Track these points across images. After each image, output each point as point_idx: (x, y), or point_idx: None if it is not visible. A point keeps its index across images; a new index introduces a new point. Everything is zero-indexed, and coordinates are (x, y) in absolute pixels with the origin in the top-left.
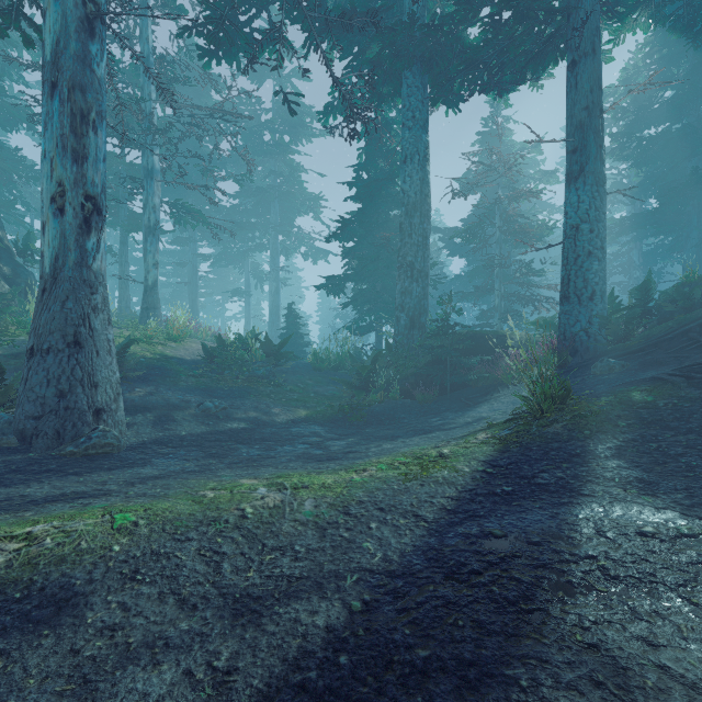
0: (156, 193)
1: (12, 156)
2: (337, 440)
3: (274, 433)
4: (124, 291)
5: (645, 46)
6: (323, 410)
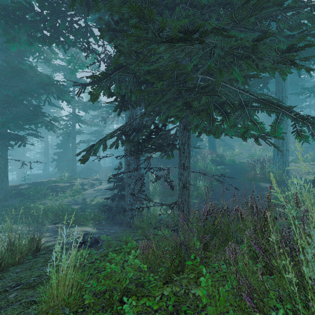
0: None
1: None
2: None
3: None
4: None
5: None
6: None
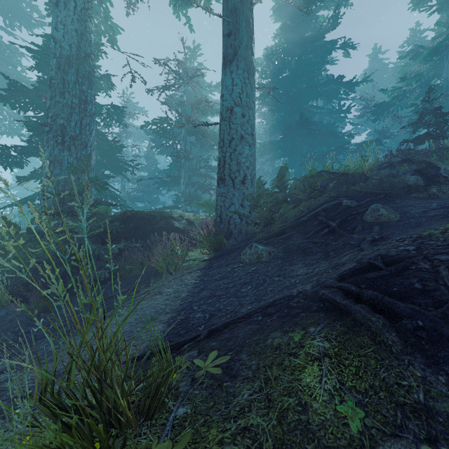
0: None
1: None
2: None
3: None
4: None
5: (276, 36)
6: None
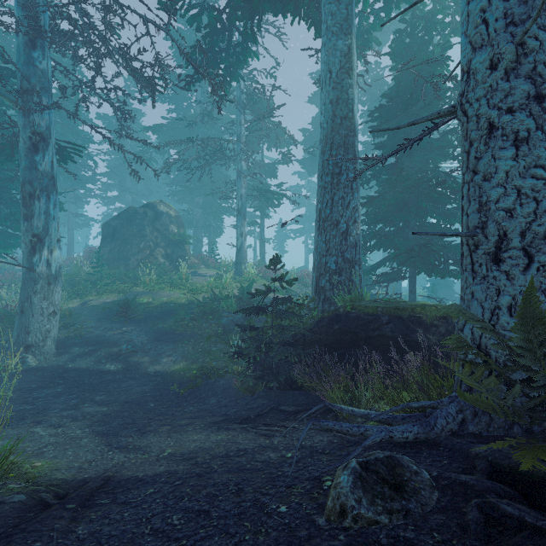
0: (243, 186)
1: (228, 180)
2: (99, 405)
3: (105, 381)
4: (262, 248)
5: None
6: (193, 369)
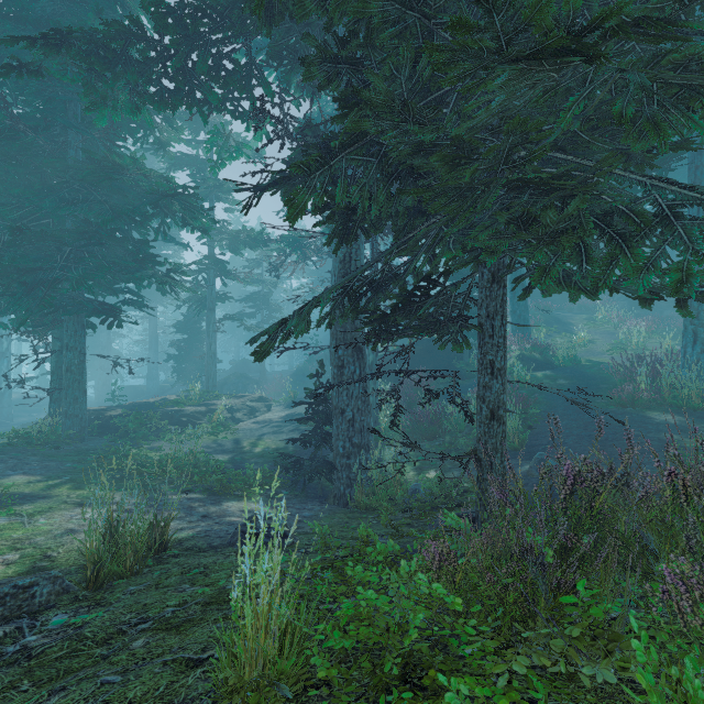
0: None
1: None
2: None
3: None
4: None
5: None
6: None
